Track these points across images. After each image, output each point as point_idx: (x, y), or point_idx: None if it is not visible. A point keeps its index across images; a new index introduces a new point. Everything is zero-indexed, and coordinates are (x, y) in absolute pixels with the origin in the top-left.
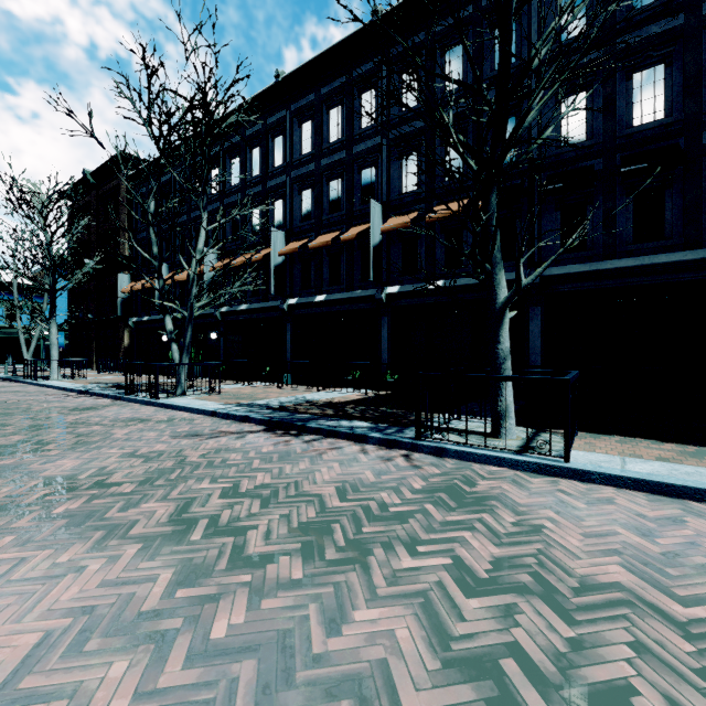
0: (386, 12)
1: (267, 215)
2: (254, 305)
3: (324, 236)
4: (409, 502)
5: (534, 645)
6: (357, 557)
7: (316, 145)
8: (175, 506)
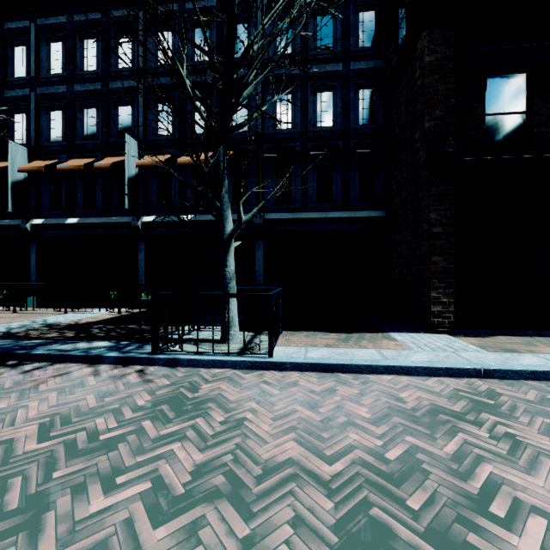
0: None
1: (4, 126)
2: None
3: (77, 160)
4: (127, 423)
5: None
6: (29, 520)
7: (67, 68)
8: None
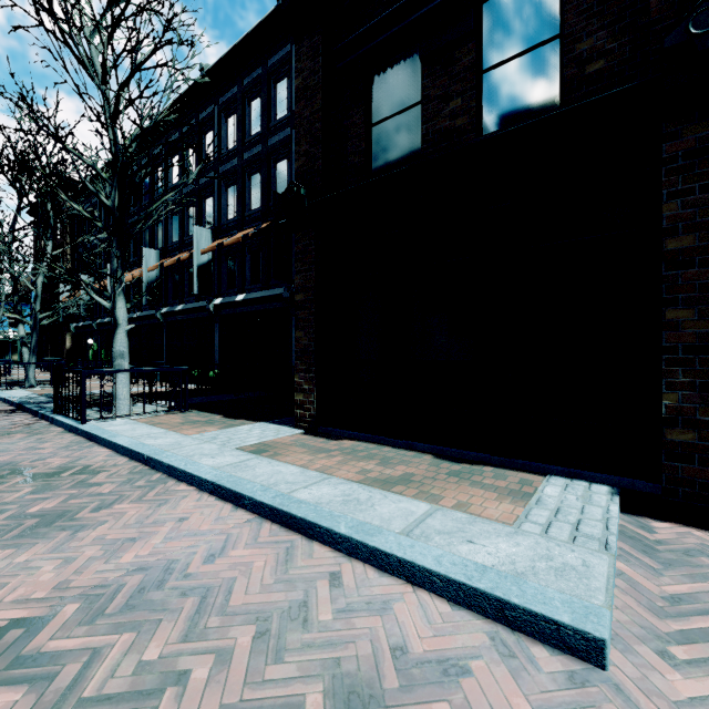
0: (208, 69)
1: (153, 235)
2: (143, 313)
3: (179, 255)
4: None
5: None
6: None
7: (179, 176)
8: None
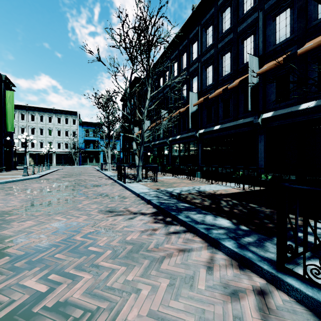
0: None
1: (189, 87)
2: (183, 135)
3: (219, 89)
4: None
5: None
6: None
7: (214, 37)
8: None
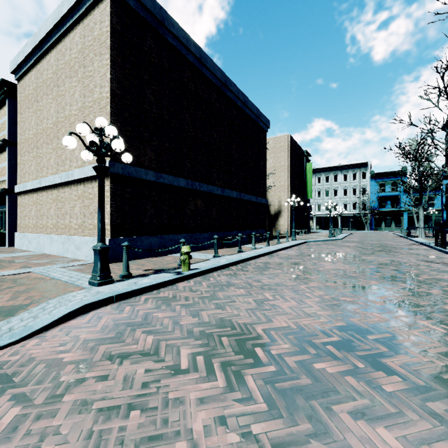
0: None
1: None
2: None
3: None
4: None
5: (390, 291)
6: (392, 281)
7: None
8: (376, 267)
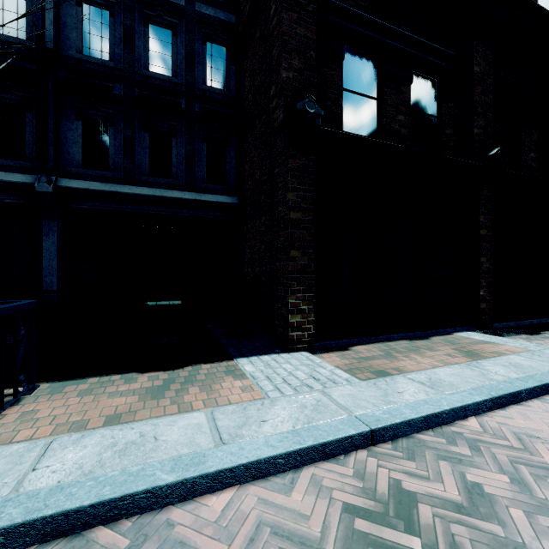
0: None
1: None
2: None
3: None
4: None
5: None
6: None
7: None
8: None
